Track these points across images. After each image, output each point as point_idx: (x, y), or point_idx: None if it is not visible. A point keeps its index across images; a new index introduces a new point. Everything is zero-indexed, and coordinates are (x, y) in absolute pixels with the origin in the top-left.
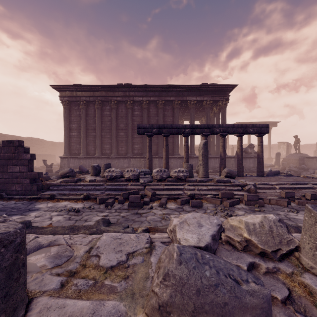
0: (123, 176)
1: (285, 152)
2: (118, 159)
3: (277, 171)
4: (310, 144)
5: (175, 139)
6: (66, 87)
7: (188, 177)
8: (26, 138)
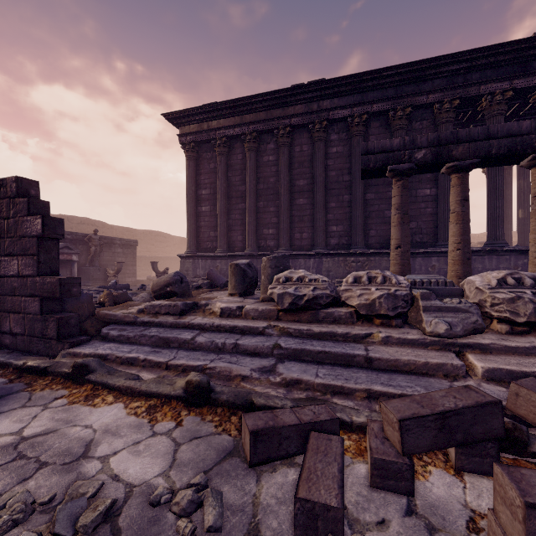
0: (338, 300)
1: None
2: (292, 258)
3: None
4: None
5: (442, 205)
6: (189, 113)
7: None
8: (142, 232)
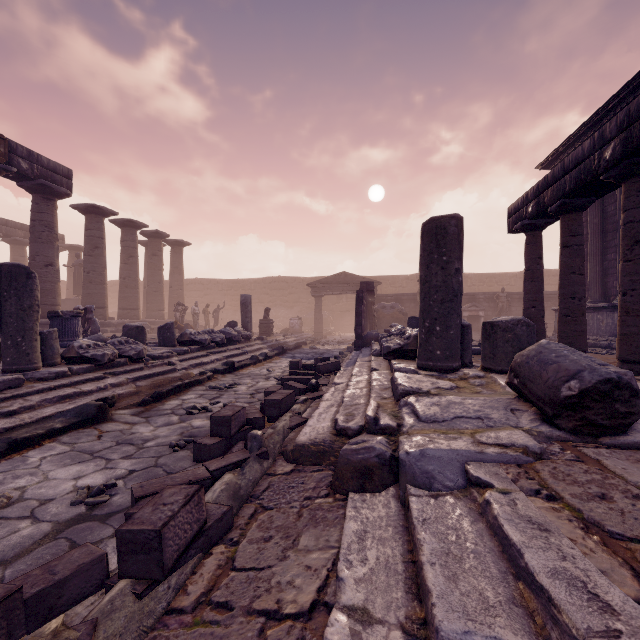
0: None
1: None
2: None
3: None
4: None
5: None
6: (555, 155)
7: None
8: None
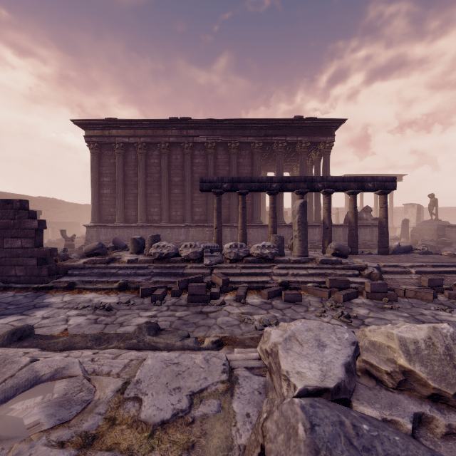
0: (178, 254)
1: (415, 218)
2: (170, 228)
3: (409, 247)
4: (449, 207)
5: (255, 200)
6: (94, 122)
7: (277, 256)
8: (37, 199)
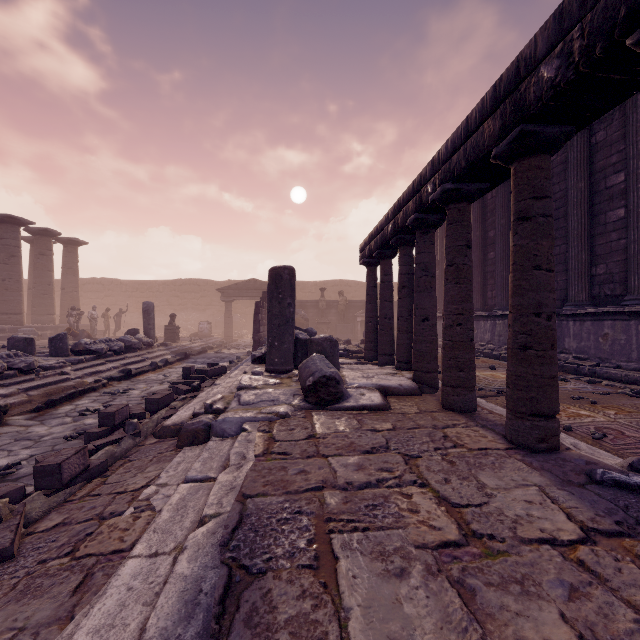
0: None
1: None
2: (476, 320)
3: None
4: None
5: (627, 234)
6: None
7: None
8: None
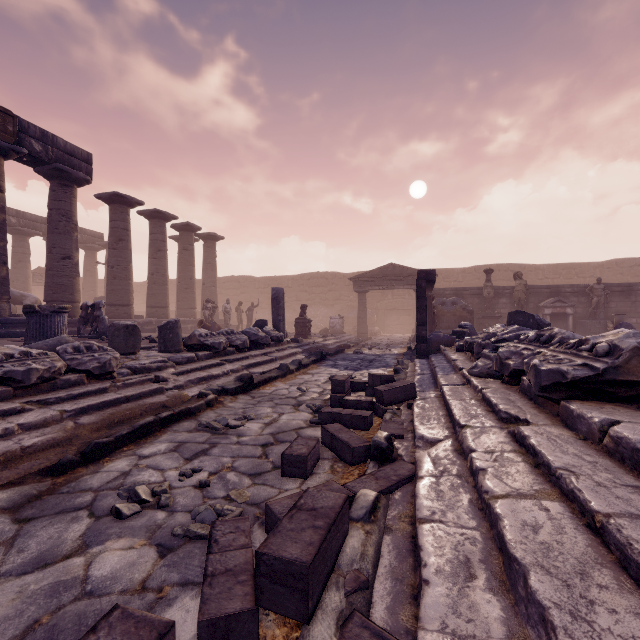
0: None
1: None
2: None
3: None
4: None
5: None
6: None
7: None
8: None
